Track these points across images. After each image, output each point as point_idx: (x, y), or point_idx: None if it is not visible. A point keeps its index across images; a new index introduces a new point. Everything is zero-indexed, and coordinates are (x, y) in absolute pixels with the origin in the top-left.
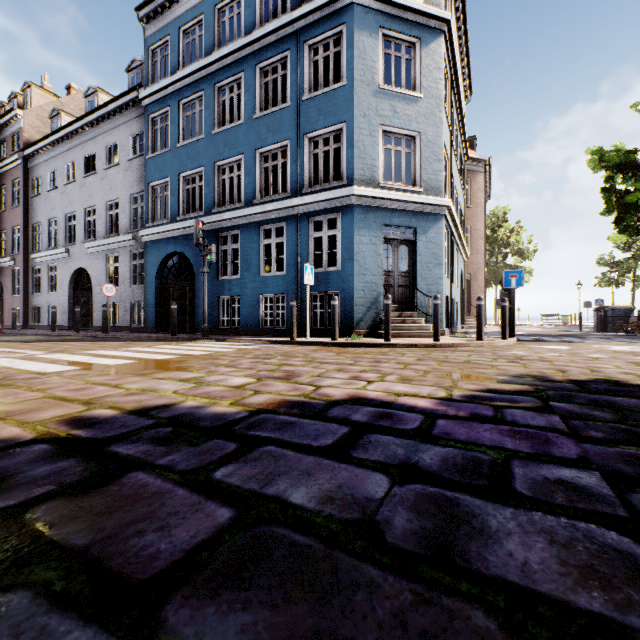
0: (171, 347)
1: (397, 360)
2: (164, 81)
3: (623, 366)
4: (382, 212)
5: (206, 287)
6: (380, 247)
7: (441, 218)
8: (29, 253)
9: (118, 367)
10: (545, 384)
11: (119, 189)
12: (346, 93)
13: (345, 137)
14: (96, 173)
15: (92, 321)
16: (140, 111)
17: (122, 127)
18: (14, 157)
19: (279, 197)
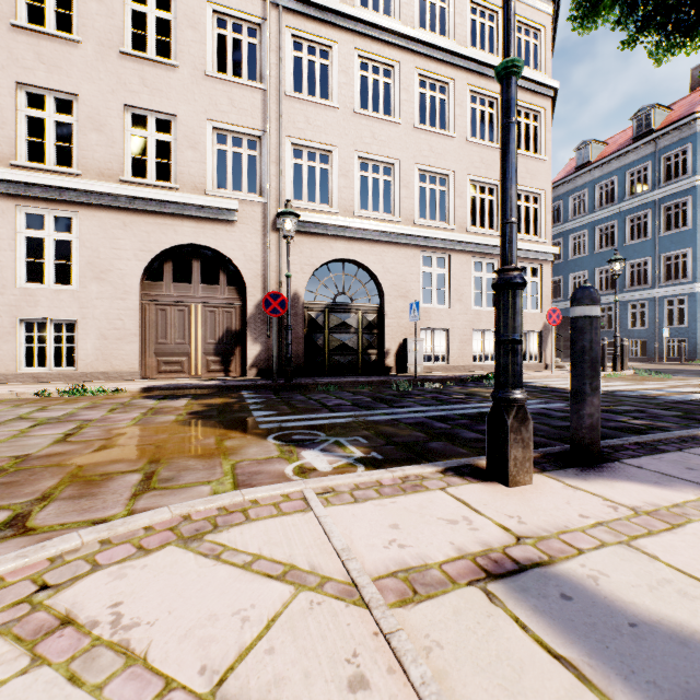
0: None
1: None
2: (559, 226)
3: None
4: None
5: None
6: None
7: None
8: None
9: None
10: None
11: None
12: (690, 233)
13: (690, 256)
14: None
15: None
16: None
17: None
18: None
19: (642, 288)
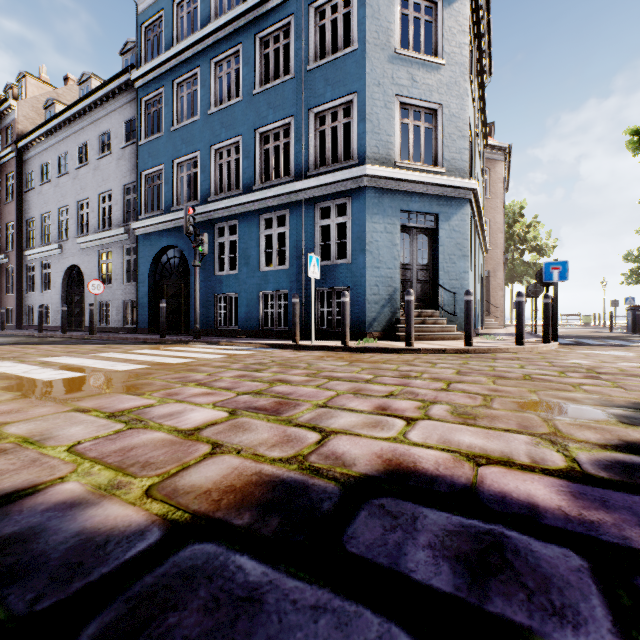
0: (150, 352)
1: (431, 374)
2: (157, 59)
3: None
4: (399, 196)
5: (198, 282)
6: (396, 236)
7: (466, 203)
8: (23, 250)
9: (48, 385)
10: None
11: (112, 180)
12: (357, 59)
13: (356, 110)
14: (89, 164)
15: (85, 321)
16: (133, 95)
17: (115, 113)
18: (7, 150)
19: (281, 181)
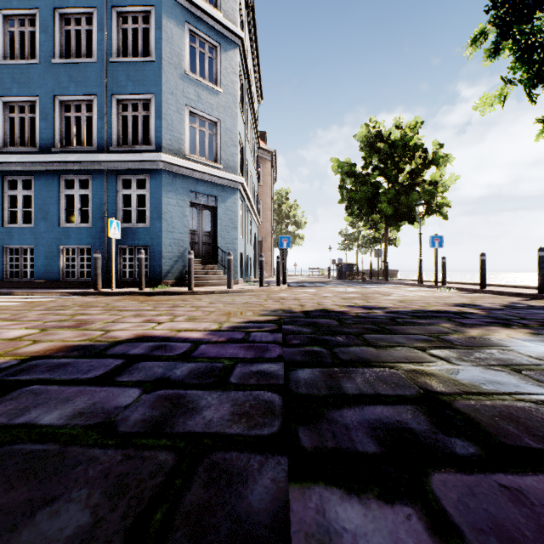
0: None
1: (193, 304)
2: None
3: (336, 300)
4: (188, 180)
5: None
6: (187, 209)
7: (237, 191)
8: None
9: None
10: (287, 315)
11: None
12: (155, 68)
13: (154, 108)
14: None
15: None
16: None
17: None
18: None
19: (83, 149)
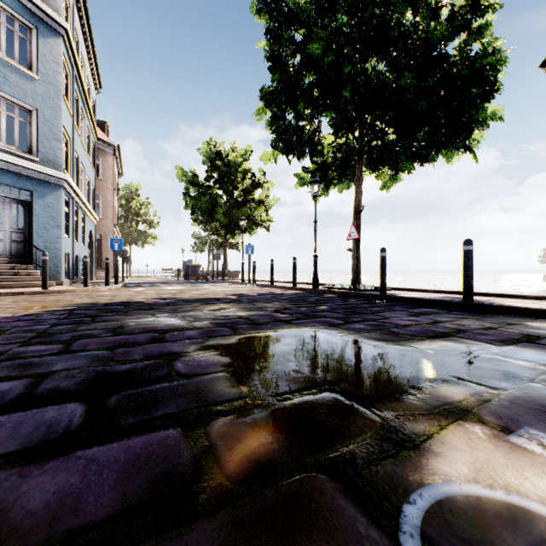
0: None
1: None
2: None
3: (150, 295)
4: None
5: None
6: None
7: (60, 188)
8: None
9: None
10: (88, 305)
11: None
12: None
13: None
14: None
15: None
16: None
17: None
18: None
19: None
